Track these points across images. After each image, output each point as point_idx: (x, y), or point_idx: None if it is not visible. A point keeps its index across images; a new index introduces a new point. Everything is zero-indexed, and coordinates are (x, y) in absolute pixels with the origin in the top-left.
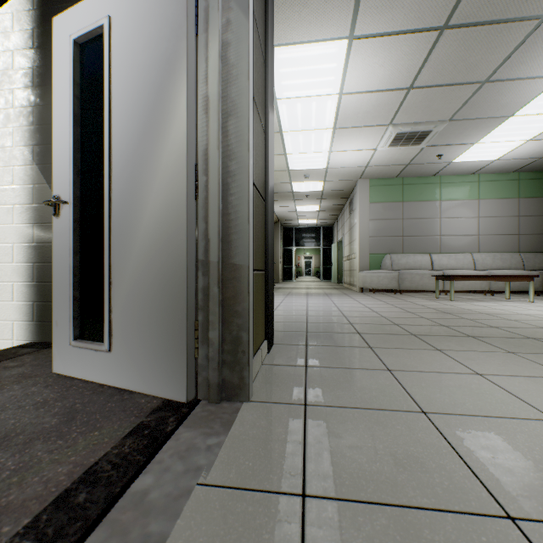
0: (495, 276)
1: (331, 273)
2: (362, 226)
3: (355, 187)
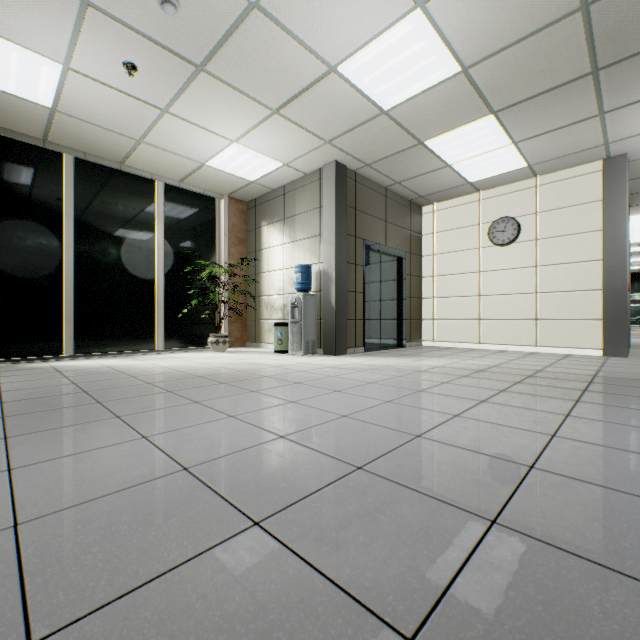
0: None
1: None
2: None
3: None
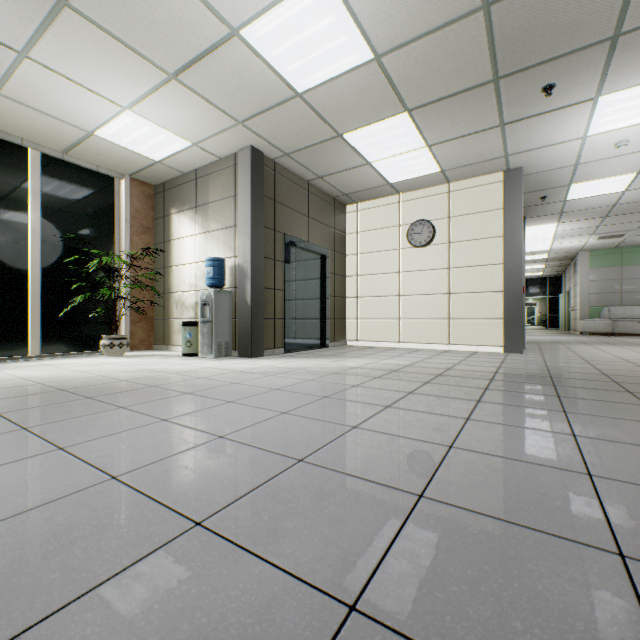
0: None
1: (558, 322)
2: (582, 286)
3: (577, 255)
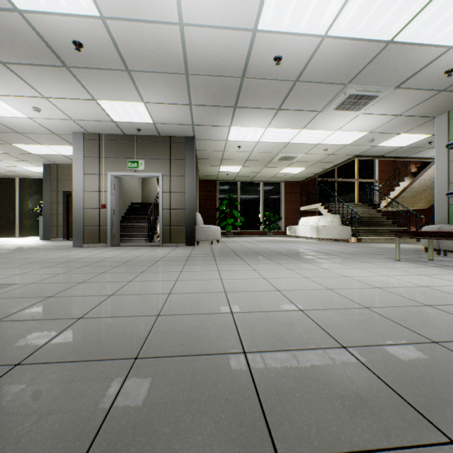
0: (435, 232)
1: None
2: (438, 171)
3: None
